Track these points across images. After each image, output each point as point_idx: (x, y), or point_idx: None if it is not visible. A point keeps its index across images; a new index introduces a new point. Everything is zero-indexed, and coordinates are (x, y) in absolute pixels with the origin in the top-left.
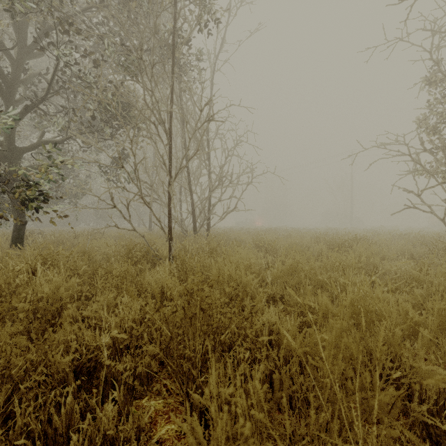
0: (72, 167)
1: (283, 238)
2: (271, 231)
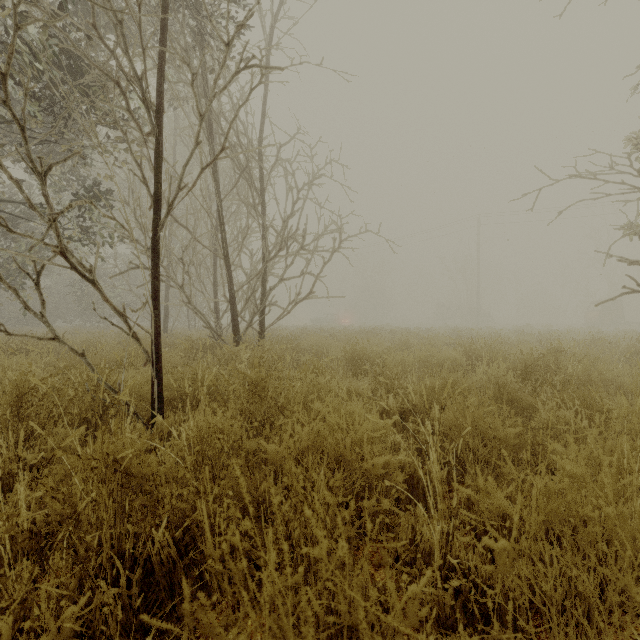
0: (13, 218)
1: (396, 347)
2: (370, 334)
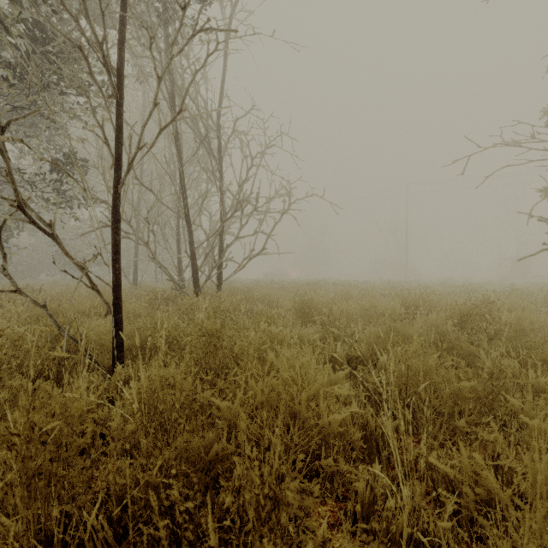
0: None
1: (339, 298)
2: (315, 286)
